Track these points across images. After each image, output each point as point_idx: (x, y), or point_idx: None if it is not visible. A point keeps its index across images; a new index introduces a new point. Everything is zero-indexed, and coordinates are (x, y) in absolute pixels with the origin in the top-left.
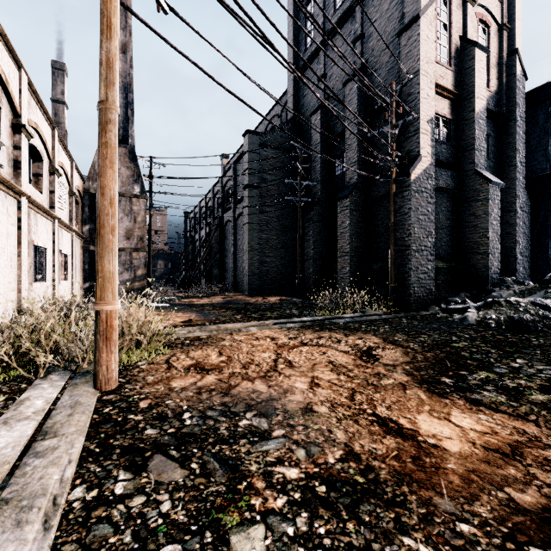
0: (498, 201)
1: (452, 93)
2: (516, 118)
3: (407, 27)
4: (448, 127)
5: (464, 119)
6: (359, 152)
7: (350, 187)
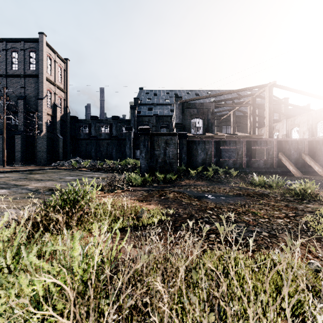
0: (62, 142)
1: (51, 115)
2: (68, 122)
3: (40, 99)
4: (51, 122)
5: (55, 121)
6: (24, 122)
7: (21, 131)
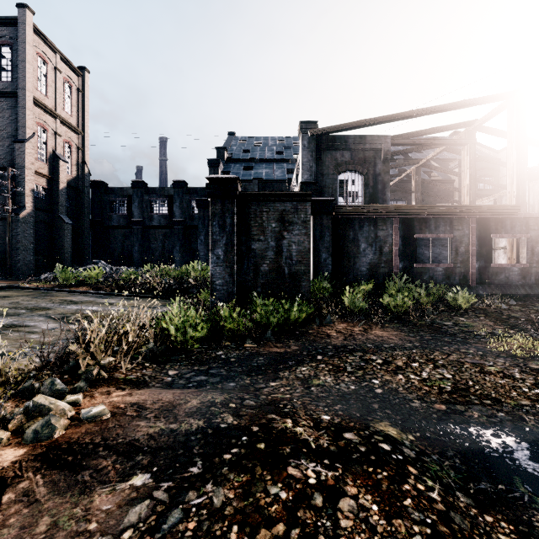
0: (71, 230)
1: (48, 176)
2: (86, 192)
3: (19, 142)
4: (47, 191)
5: (55, 190)
6: None
7: None
